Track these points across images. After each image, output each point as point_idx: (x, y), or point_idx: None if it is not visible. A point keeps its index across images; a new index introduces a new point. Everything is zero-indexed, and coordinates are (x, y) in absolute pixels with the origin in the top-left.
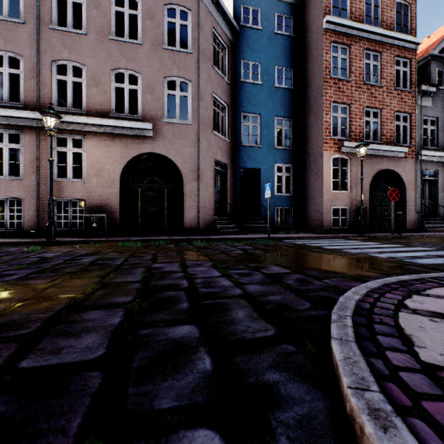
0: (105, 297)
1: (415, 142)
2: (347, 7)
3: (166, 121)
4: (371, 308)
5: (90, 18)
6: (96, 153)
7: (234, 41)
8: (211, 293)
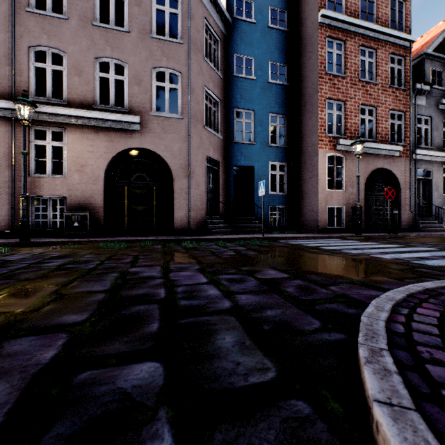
0: (52, 315)
1: (410, 141)
2: (343, 1)
3: (155, 115)
4: (408, 332)
5: (72, 2)
6: (79, 147)
7: (227, 34)
8: (193, 307)
